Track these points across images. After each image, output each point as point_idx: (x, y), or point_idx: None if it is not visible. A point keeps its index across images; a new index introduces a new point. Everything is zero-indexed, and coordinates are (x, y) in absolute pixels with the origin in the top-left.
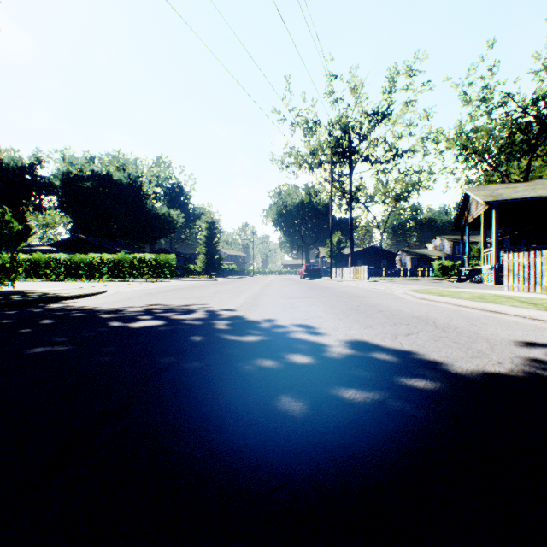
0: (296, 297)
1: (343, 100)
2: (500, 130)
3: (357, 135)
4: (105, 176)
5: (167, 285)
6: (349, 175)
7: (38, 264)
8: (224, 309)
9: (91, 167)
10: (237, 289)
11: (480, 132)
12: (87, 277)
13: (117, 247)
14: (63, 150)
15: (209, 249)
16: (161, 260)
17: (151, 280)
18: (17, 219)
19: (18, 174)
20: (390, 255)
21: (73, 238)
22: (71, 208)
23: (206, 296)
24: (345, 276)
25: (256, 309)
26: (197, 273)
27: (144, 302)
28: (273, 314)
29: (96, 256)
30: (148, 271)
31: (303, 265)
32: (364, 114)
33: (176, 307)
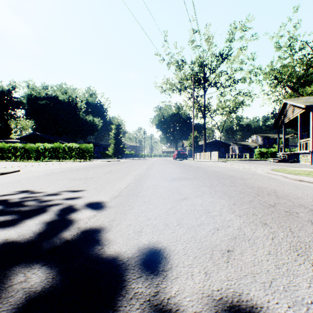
0: (178, 178)
1: (200, 46)
2: (299, 66)
3: (209, 69)
4: (54, 97)
5: (81, 164)
6: (203, 95)
7: (2, 150)
8: (90, 205)
9: (46, 92)
10: (128, 168)
11: (287, 67)
12: (35, 158)
13: (60, 140)
14: (28, 81)
15: (117, 141)
16: (83, 147)
17: (77, 161)
18: (0, 123)
19: (0, 96)
20: (226, 145)
21: (32, 134)
22: (32, 116)
23: (96, 176)
24: (201, 158)
25: (134, 205)
26: (110, 156)
27: (18, 187)
28: (157, 221)
29: (40, 145)
30: (74, 155)
31: (175, 151)
32: (214, 56)
33: (36, 197)
